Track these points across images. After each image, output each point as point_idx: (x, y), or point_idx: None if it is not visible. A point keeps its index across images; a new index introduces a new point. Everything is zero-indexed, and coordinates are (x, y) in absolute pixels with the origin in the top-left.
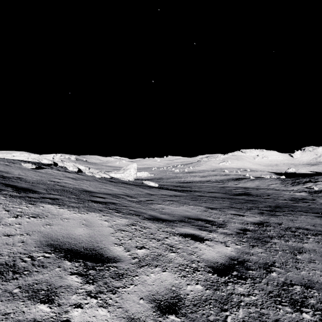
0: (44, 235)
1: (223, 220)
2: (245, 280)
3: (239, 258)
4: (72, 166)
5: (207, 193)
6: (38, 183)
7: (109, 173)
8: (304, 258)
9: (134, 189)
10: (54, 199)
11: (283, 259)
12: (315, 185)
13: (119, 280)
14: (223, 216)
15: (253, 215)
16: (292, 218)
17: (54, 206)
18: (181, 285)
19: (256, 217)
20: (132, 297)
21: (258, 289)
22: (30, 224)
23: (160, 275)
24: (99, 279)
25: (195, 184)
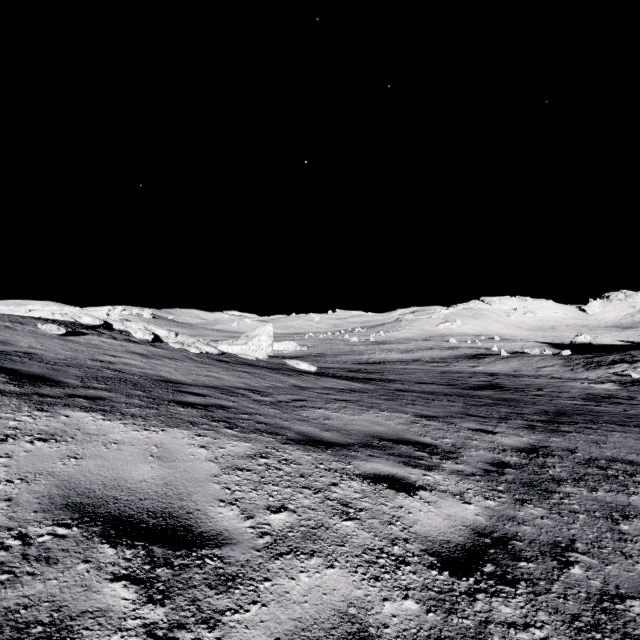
0: (61, 481)
1: (453, 443)
2: (513, 586)
3: (494, 532)
4: (142, 329)
5: (414, 385)
6: (68, 364)
7: (217, 344)
8: (637, 530)
9: (267, 378)
10: (95, 399)
11: (591, 534)
12: (632, 369)
13: (227, 593)
14: (453, 433)
15: (514, 431)
16: (595, 438)
17: (91, 414)
18: (369, 600)
19: (522, 435)
20: (254, 636)
21: (546, 610)
22: (34, 455)
23: (320, 577)
24: (178, 591)
25: (391, 366)
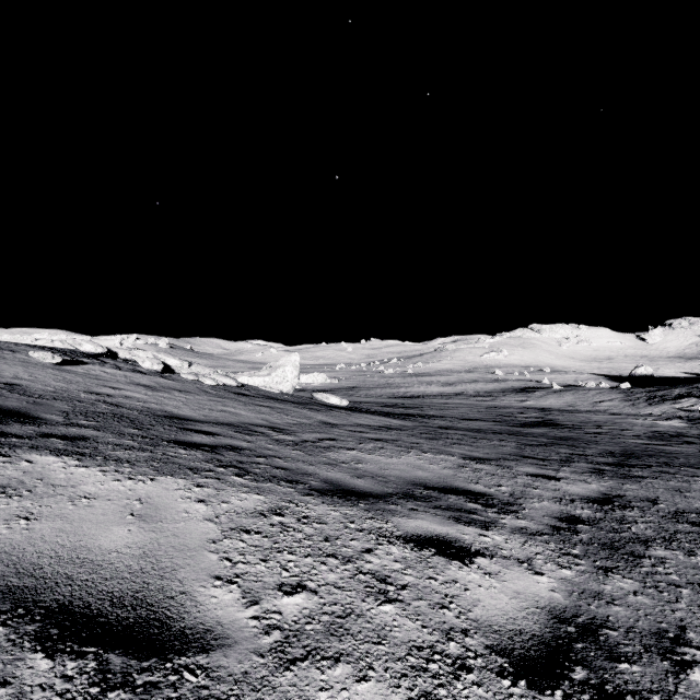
0: None
1: (511, 492)
2: None
3: (578, 616)
4: (151, 358)
5: (458, 421)
6: (56, 397)
7: (237, 375)
8: None
9: (292, 413)
10: (75, 439)
11: None
12: None
13: None
14: (509, 479)
15: (580, 476)
16: (676, 485)
17: (63, 458)
18: None
19: (590, 481)
20: None
21: None
22: None
23: (349, 697)
24: None
25: (431, 400)
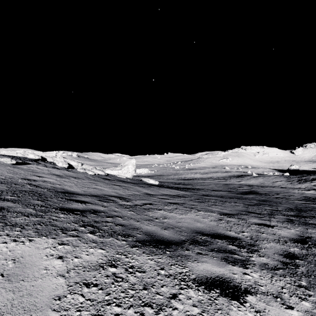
0: None
1: (251, 236)
2: None
3: None
4: (62, 161)
5: (211, 191)
6: (3, 182)
7: (105, 169)
8: None
9: (130, 189)
10: None
11: None
12: None
13: None
14: (247, 227)
15: (283, 224)
16: None
17: None
18: None
19: (289, 228)
20: None
21: None
22: None
23: None
24: None
25: (197, 181)
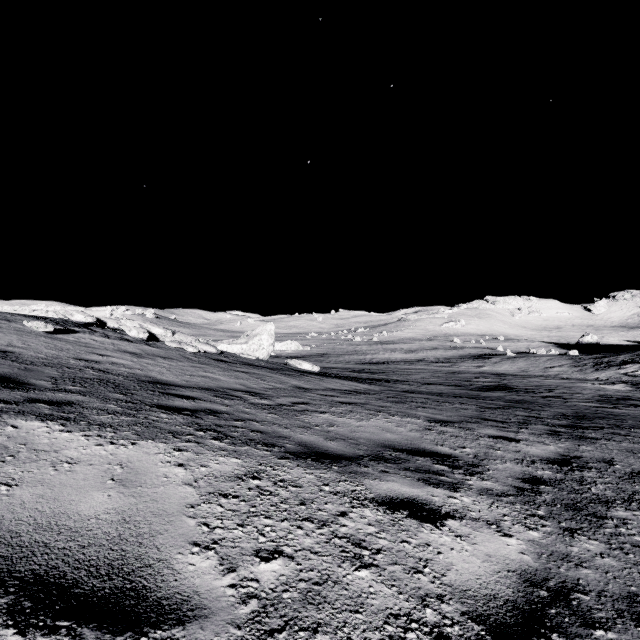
0: None
1: (475, 454)
2: None
3: (549, 579)
4: (137, 327)
5: (421, 385)
6: (46, 364)
7: (217, 343)
8: None
9: (267, 378)
10: (61, 404)
11: None
12: None
13: None
14: (472, 441)
15: (538, 438)
16: (628, 446)
17: (48, 423)
18: None
19: (548, 443)
20: None
21: None
22: None
23: None
24: None
25: (395, 366)
